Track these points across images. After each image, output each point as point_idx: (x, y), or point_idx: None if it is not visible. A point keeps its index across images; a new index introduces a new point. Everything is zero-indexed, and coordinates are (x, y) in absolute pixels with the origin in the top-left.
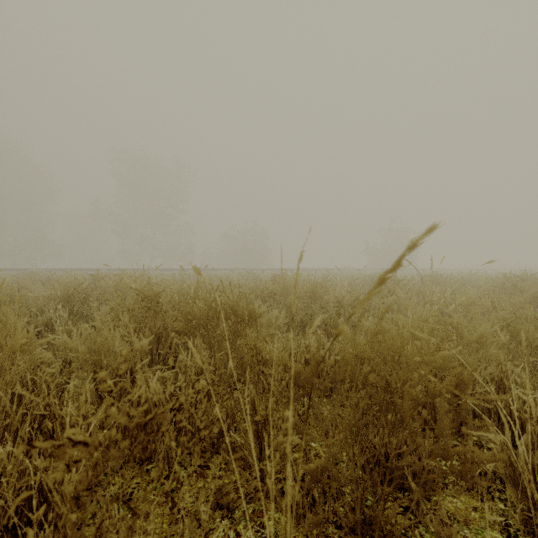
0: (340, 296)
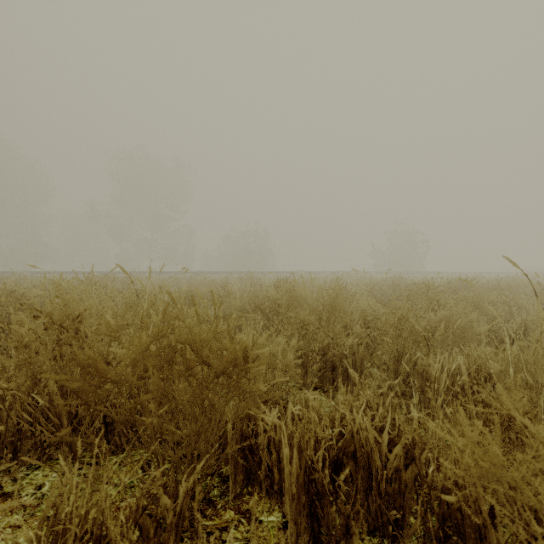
0: (367, 309)
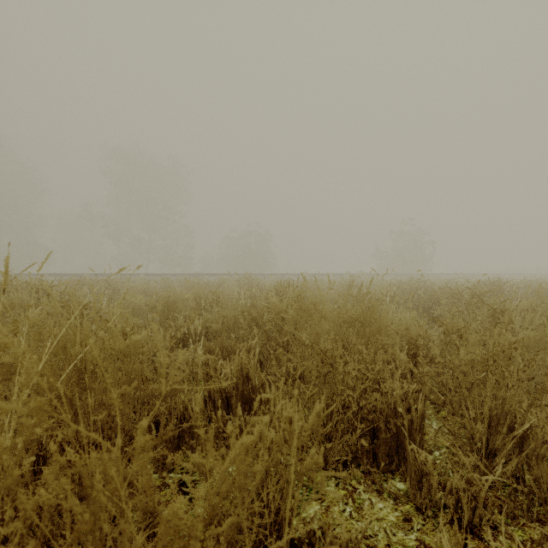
0: (410, 326)
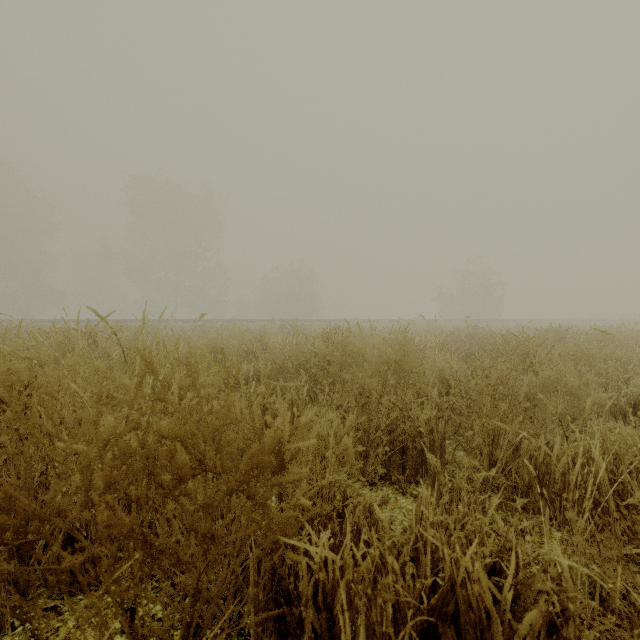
0: (445, 368)
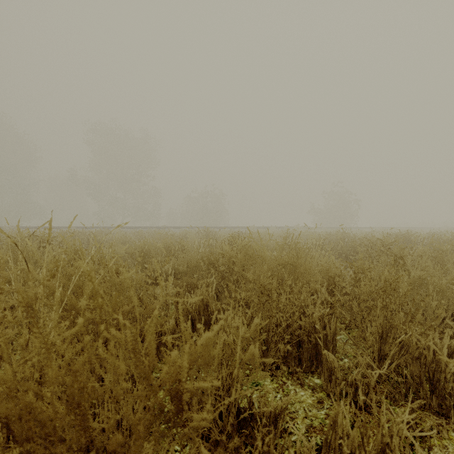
0: (330, 267)
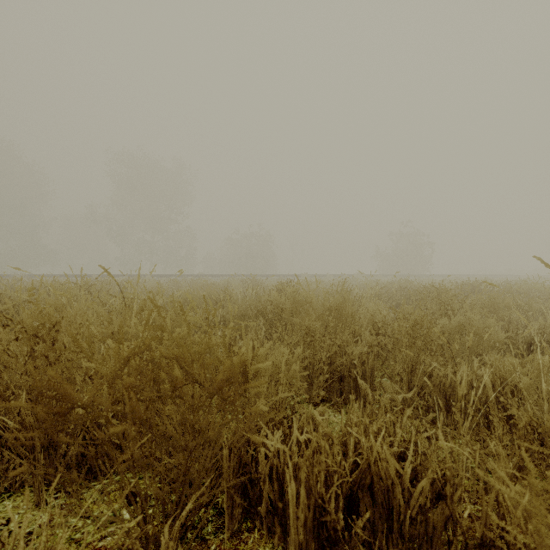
0: (376, 314)
